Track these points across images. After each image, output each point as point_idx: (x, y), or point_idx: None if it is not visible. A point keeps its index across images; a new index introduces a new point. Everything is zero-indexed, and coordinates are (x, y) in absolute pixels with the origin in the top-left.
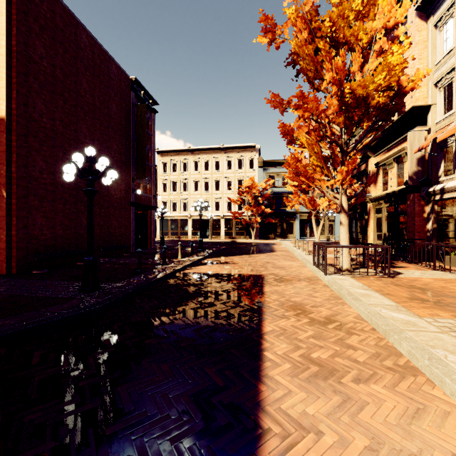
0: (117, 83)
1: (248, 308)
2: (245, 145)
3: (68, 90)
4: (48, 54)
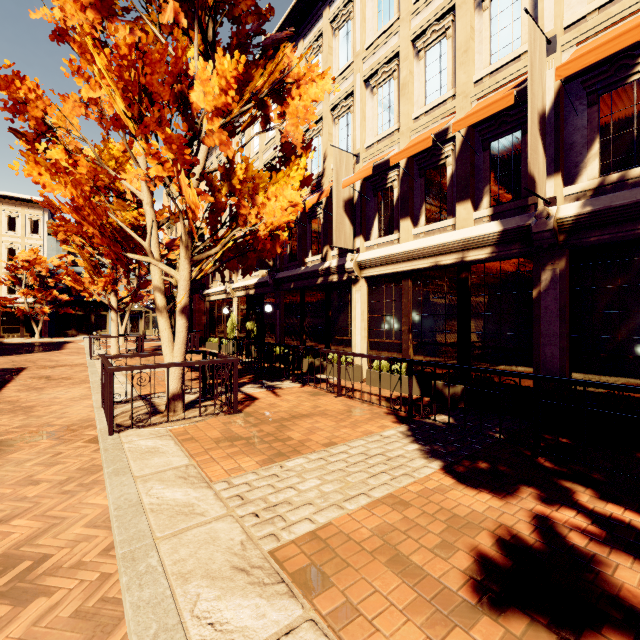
0: None
1: None
2: (22, 197)
3: None
4: None
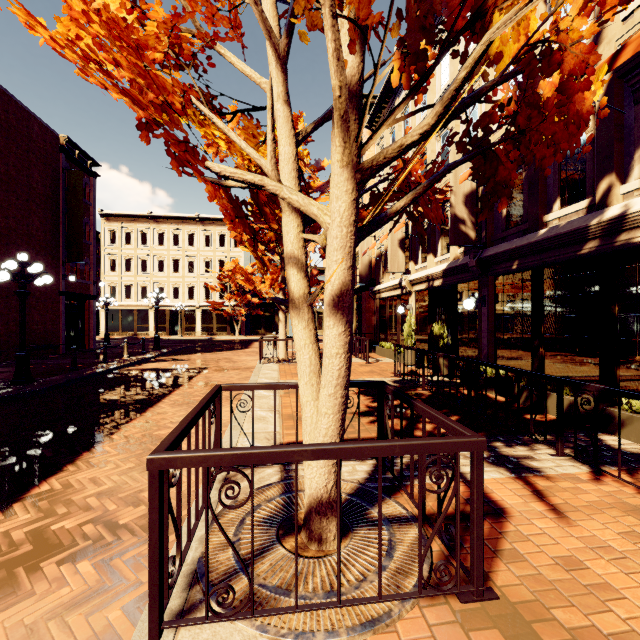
0: (40, 144)
1: (171, 386)
2: None
3: None
4: None
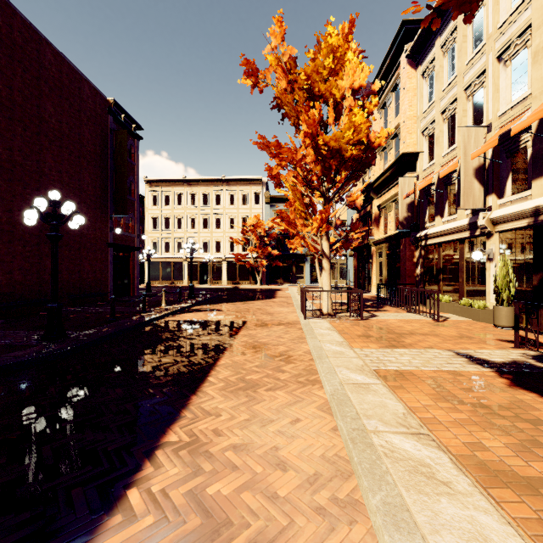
0: (90, 105)
1: (213, 349)
2: (250, 178)
3: (29, 115)
4: (4, 75)
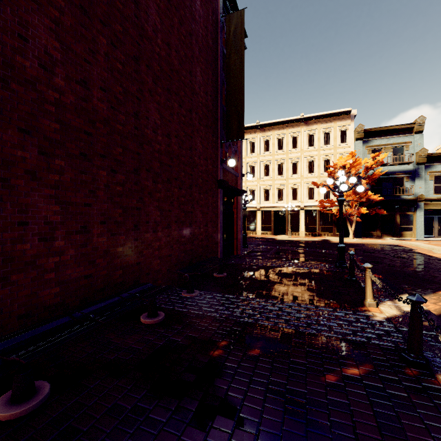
0: None
1: None
2: (336, 112)
3: None
4: None
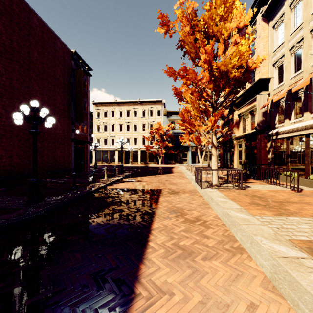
0: (61, 54)
1: (145, 213)
2: (155, 100)
3: (23, 58)
4: (7, 31)
